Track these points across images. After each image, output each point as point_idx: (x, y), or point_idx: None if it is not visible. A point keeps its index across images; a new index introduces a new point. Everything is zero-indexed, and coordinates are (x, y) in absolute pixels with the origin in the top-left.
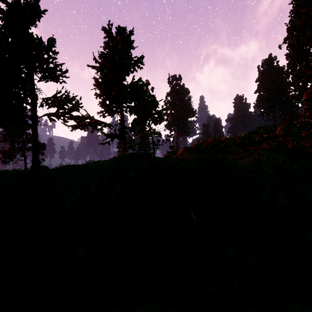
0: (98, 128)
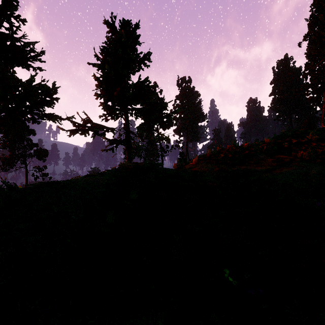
0: (100, 134)
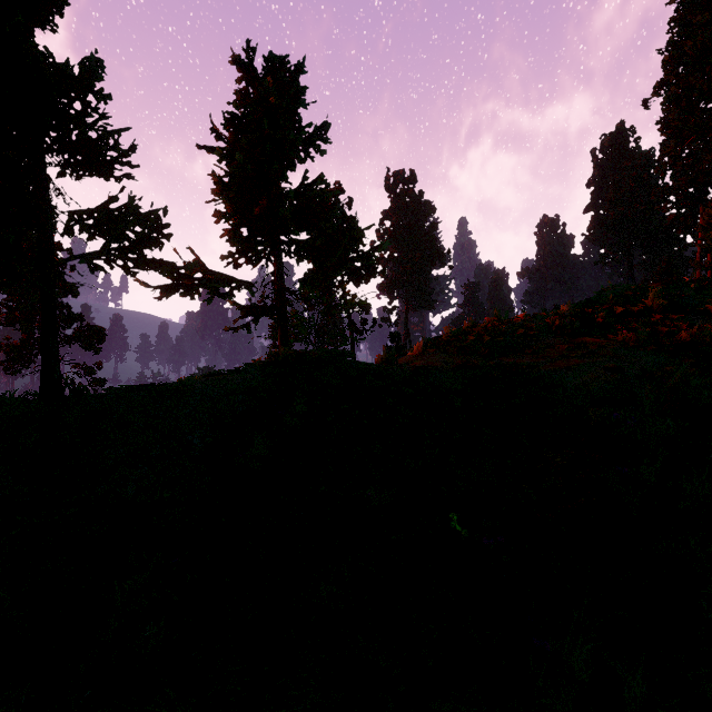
0: (223, 294)
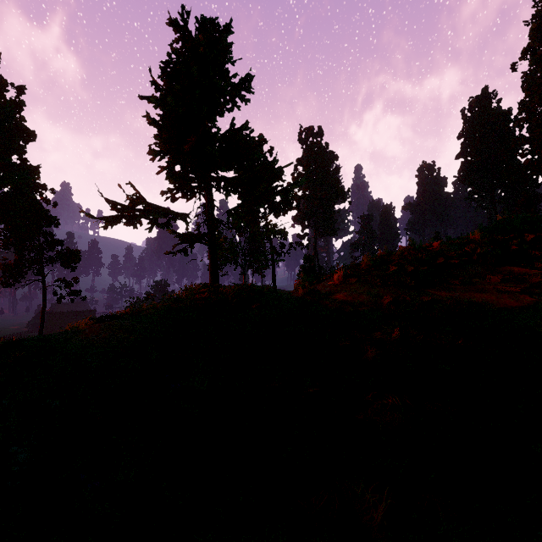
0: (162, 223)
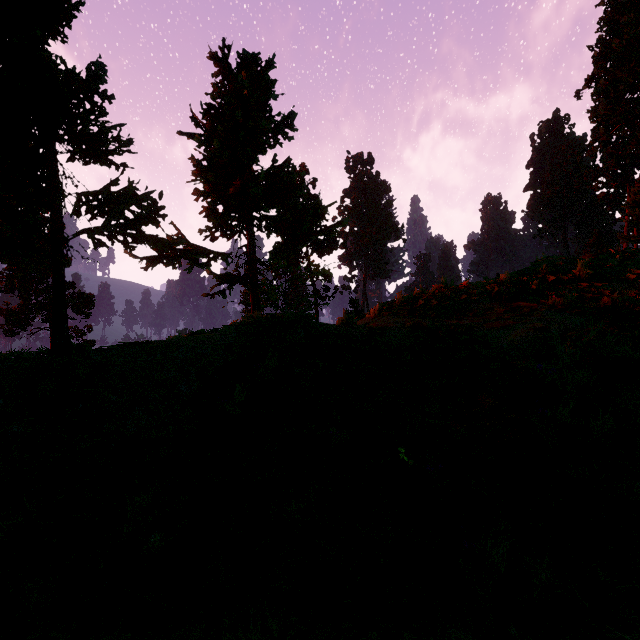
0: (202, 264)
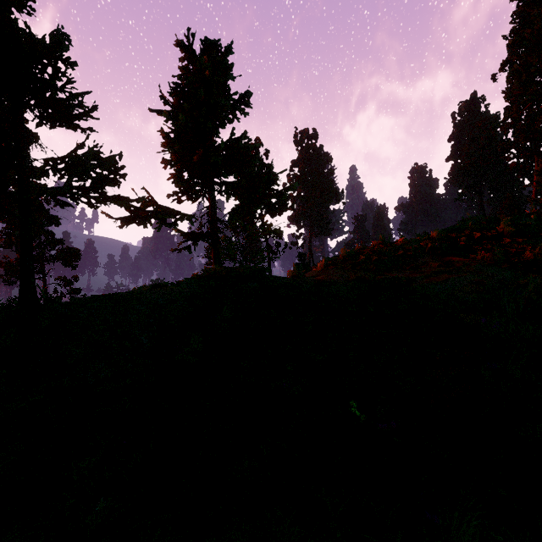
0: (170, 223)
